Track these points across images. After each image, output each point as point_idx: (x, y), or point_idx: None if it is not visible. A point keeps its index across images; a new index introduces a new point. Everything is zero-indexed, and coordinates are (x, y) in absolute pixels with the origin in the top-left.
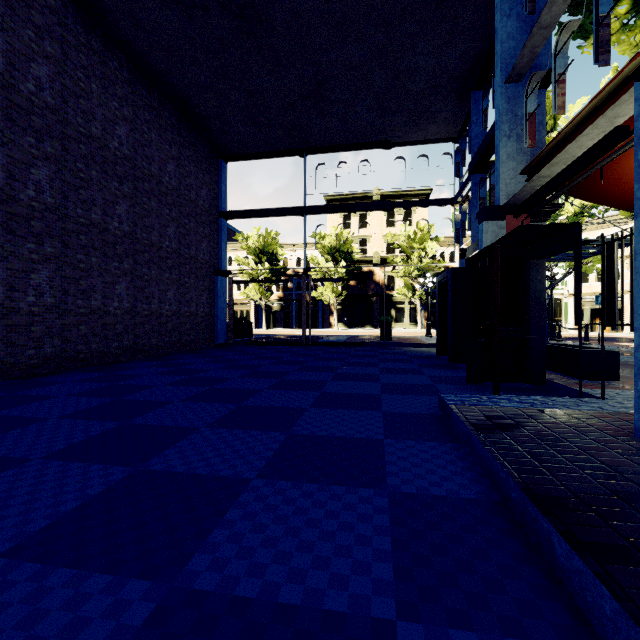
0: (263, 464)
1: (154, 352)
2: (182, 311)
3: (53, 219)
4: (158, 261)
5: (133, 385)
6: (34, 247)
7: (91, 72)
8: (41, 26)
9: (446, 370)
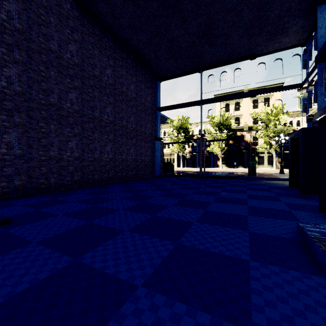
0: (151, 271)
1: (124, 179)
2: (137, 159)
3: (78, 116)
4: (126, 134)
5: (106, 197)
6: (70, 130)
7: (94, 45)
8: (73, 27)
9: (298, 199)
